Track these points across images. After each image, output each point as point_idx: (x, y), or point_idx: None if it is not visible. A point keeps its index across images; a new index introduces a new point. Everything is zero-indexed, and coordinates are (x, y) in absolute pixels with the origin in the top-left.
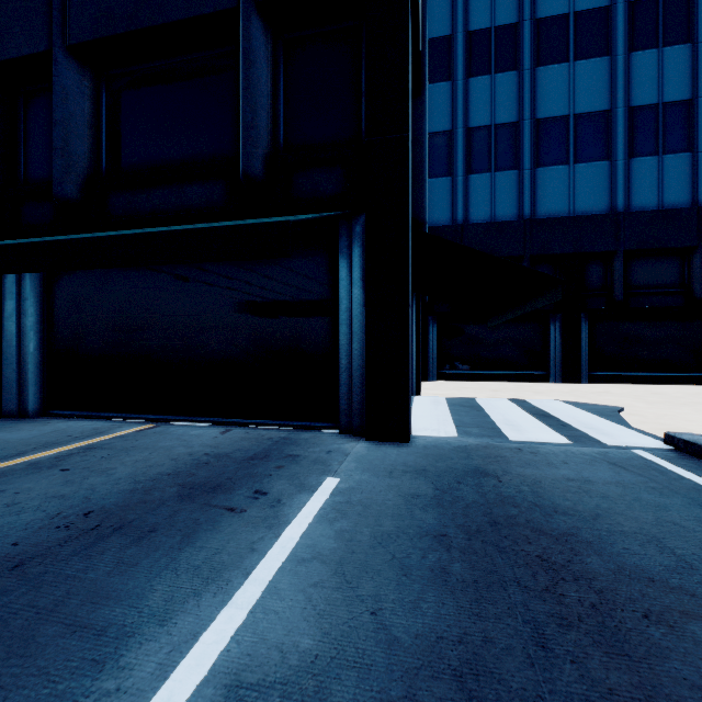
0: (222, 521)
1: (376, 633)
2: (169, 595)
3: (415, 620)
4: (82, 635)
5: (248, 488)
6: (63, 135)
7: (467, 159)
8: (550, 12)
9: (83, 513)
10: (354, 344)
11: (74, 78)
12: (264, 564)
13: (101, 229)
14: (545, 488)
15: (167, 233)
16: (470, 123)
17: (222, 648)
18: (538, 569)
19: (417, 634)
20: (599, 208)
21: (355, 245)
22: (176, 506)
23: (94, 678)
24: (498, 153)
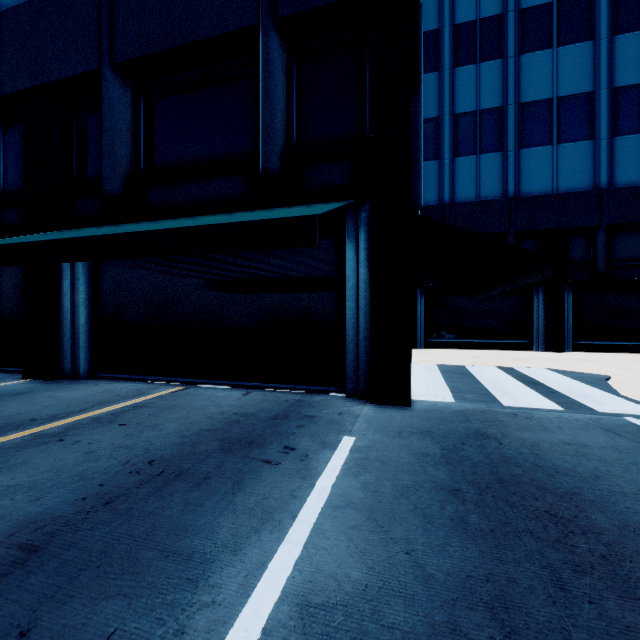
0: (262, 471)
1: (413, 569)
2: (234, 530)
3: (444, 560)
4: (174, 559)
5: (278, 444)
6: (110, 140)
7: (454, 143)
8: (533, 2)
9: (148, 462)
10: (360, 318)
11: (118, 91)
12: (306, 509)
13: (140, 219)
14: (544, 451)
15: (211, 226)
16: (456, 110)
17: (287, 575)
18: (547, 523)
19: (448, 572)
20: (582, 186)
21: (361, 229)
22: (221, 457)
23: (193, 592)
24: (483, 136)
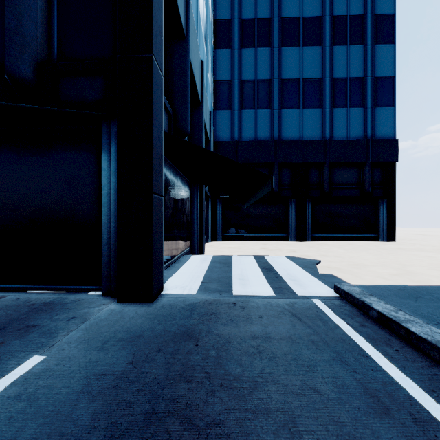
0: None
1: None
2: None
3: None
4: None
5: None
6: None
7: (241, 100)
8: (289, 14)
9: None
10: (113, 223)
11: None
12: None
13: None
14: (229, 351)
15: None
16: (242, 77)
17: None
18: None
19: None
20: (316, 136)
21: (114, 142)
22: None
23: None
24: (259, 97)
